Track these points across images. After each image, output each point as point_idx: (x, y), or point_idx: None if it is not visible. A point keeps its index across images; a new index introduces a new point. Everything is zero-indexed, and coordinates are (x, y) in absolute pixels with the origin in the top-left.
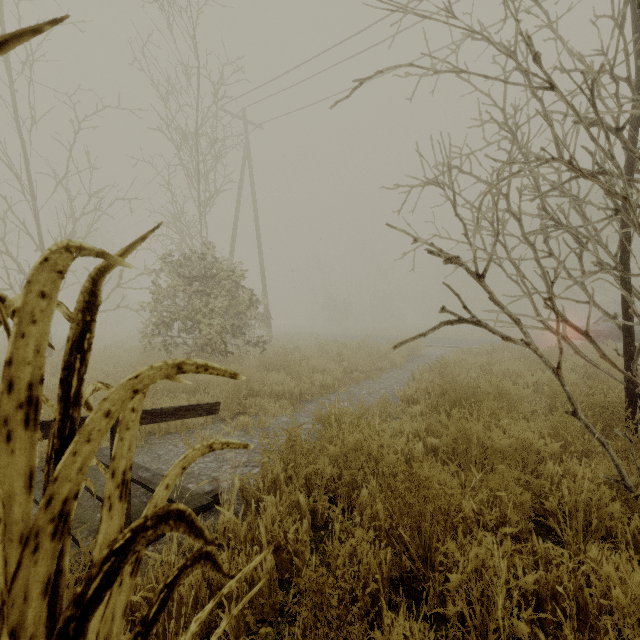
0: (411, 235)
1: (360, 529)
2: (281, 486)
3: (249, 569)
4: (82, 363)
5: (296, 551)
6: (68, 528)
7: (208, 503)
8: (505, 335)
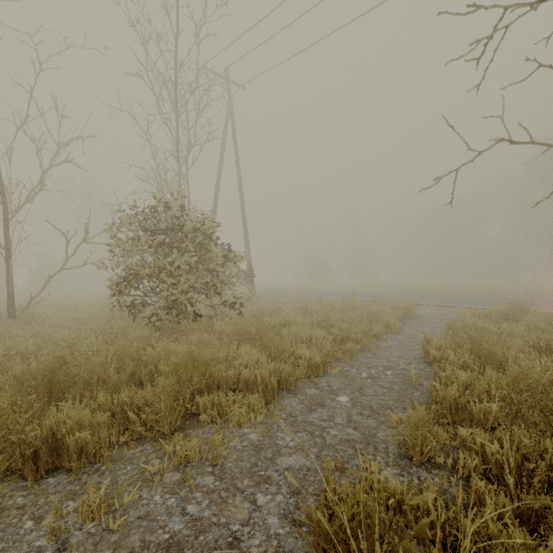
0: None
1: None
2: None
3: None
4: None
5: None
6: None
7: None
8: None
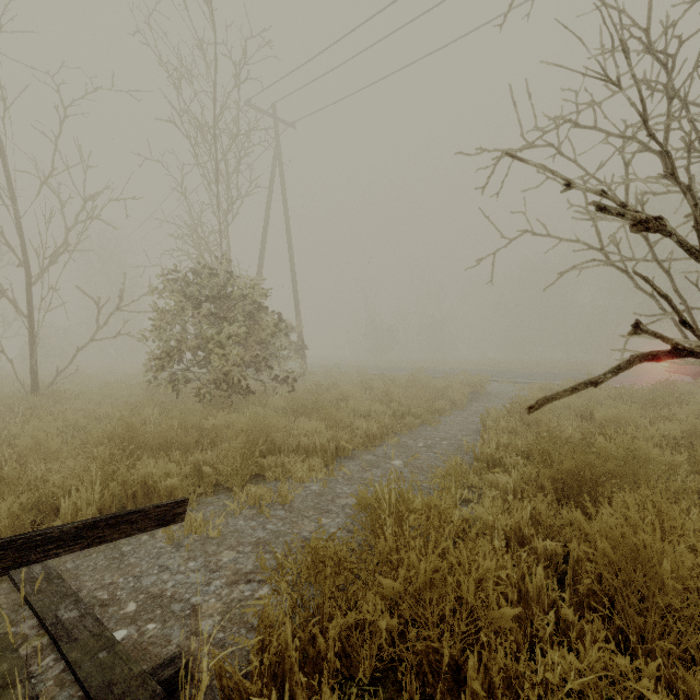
0: (559, 174)
1: None
2: (295, 666)
3: None
4: None
5: None
6: None
7: None
8: None
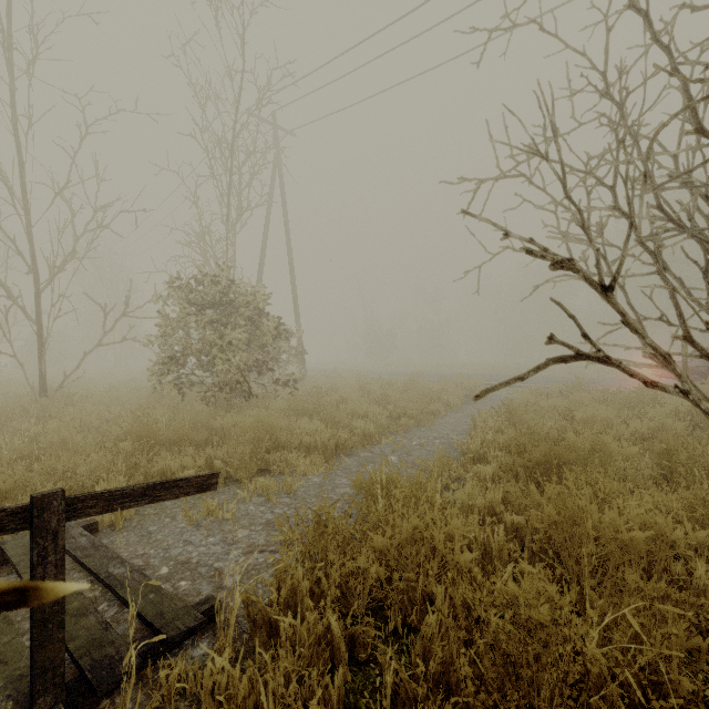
0: (499, 227)
1: (429, 708)
2: (305, 598)
3: None
4: None
5: None
6: None
7: (197, 625)
8: (649, 379)
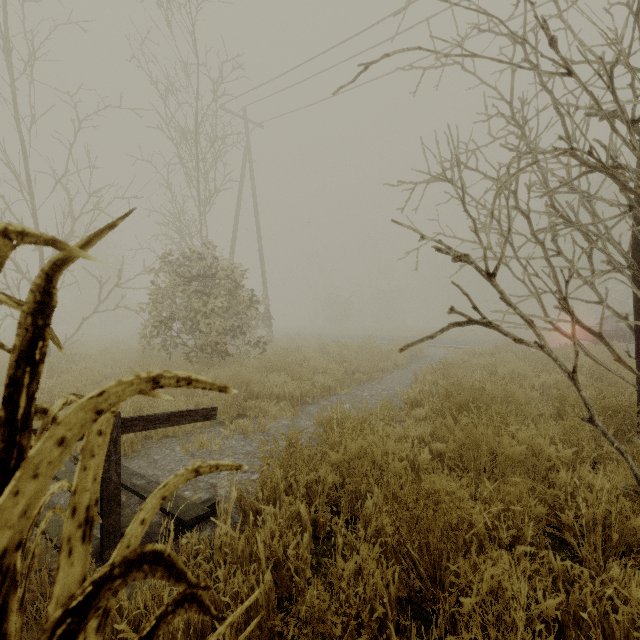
0: (418, 232)
1: (365, 545)
2: (281, 495)
3: (242, 611)
4: (33, 378)
5: (296, 568)
6: (15, 582)
7: (204, 513)
8: (517, 337)
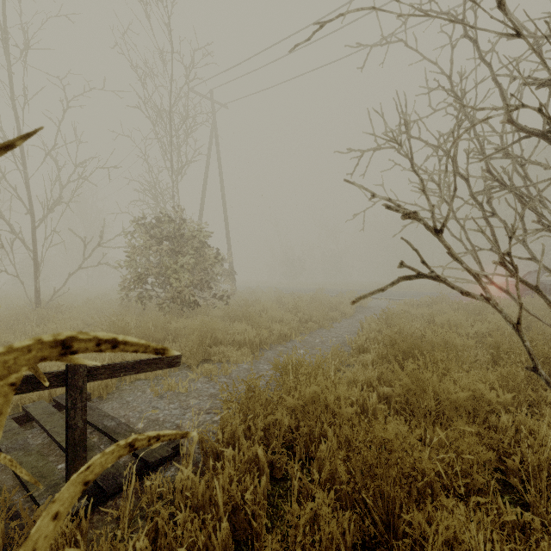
0: (369, 190)
1: (320, 492)
2: (240, 438)
3: None
4: None
5: (254, 512)
6: None
7: (168, 455)
8: (464, 290)
